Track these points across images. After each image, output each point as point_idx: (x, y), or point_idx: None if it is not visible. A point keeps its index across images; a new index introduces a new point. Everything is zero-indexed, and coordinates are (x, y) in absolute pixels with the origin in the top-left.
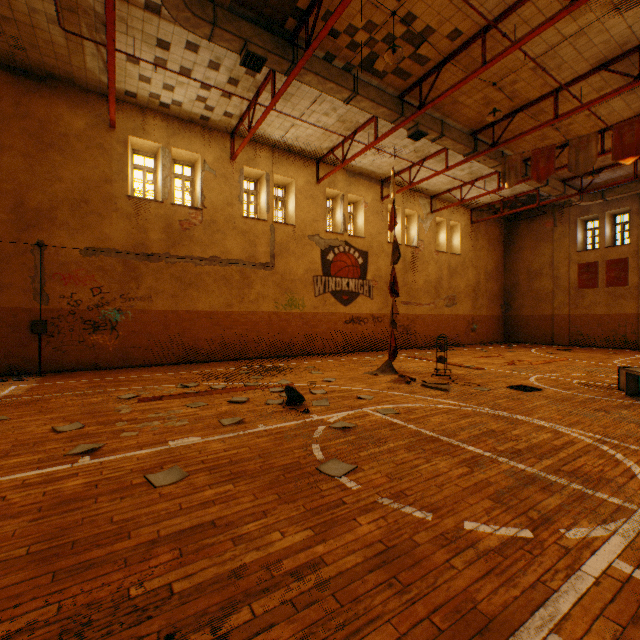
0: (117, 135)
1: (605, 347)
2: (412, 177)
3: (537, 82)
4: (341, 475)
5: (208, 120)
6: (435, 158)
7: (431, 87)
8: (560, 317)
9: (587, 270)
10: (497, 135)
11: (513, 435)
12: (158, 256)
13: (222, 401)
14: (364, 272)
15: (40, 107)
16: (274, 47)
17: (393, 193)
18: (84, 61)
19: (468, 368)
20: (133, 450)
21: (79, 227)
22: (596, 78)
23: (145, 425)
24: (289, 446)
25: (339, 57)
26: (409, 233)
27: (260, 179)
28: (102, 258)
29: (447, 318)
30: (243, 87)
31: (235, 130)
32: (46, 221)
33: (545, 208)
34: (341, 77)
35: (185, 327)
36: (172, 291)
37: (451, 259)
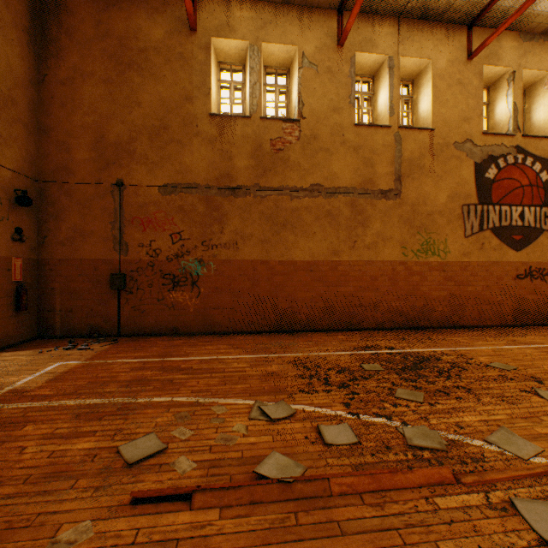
0: (198, 39)
1: None
2: None
3: None
4: None
5: None
6: None
7: None
8: None
9: None
10: None
11: None
12: (244, 189)
13: None
14: None
15: (119, 22)
16: None
17: None
18: None
19: None
20: None
21: (157, 160)
22: None
23: None
24: None
25: None
26: None
27: (377, 73)
28: (181, 196)
29: None
30: None
31: None
32: (125, 156)
33: None
34: None
35: (277, 283)
36: (261, 235)
37: None
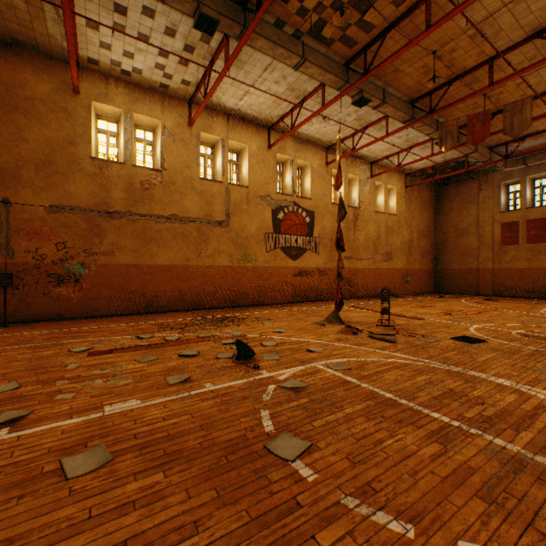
0: (81, 100)
1: (526, 297)
2: (354, 144)
3: (474, 50)
4: (294, 458)
5: (167, 88)
6: (376, 126)
7: (375, 54)
8: (485, 270)
9: (509, 229)
10: (433, 104)
11: (476, 397)
12: (120, 214)
13: (172, 354)
14: (311, 230)
15: (5, 71)
16: (226, 10)
17: (339, 155)
18: (46, 26)
19: (409, 318)
20: (61, 419)
21: (44, 186)
22: (530, 46)
23: (86, 384)
24: (235, 413)
25: (289, 23)
26: (351, 195)
27: (216, 144)
28: (66, 215)
29: (385, 271)
30: (198, 54)
31: (192, 98)
32: (11, 180)
33: (471, 174)
34: (291, 43)
35: (146, 280)
36: (133, 246)
37: (388, 219)
